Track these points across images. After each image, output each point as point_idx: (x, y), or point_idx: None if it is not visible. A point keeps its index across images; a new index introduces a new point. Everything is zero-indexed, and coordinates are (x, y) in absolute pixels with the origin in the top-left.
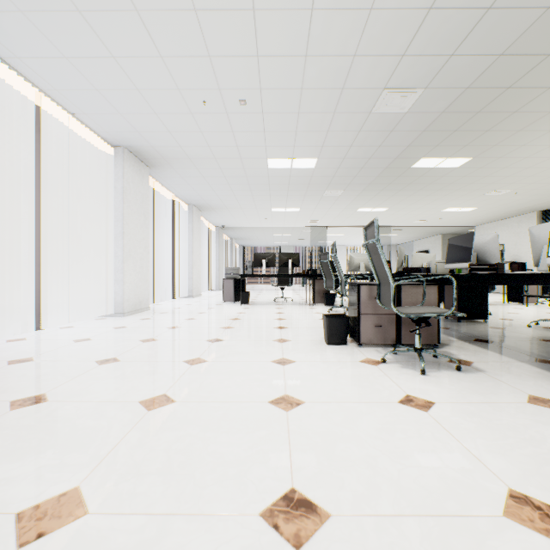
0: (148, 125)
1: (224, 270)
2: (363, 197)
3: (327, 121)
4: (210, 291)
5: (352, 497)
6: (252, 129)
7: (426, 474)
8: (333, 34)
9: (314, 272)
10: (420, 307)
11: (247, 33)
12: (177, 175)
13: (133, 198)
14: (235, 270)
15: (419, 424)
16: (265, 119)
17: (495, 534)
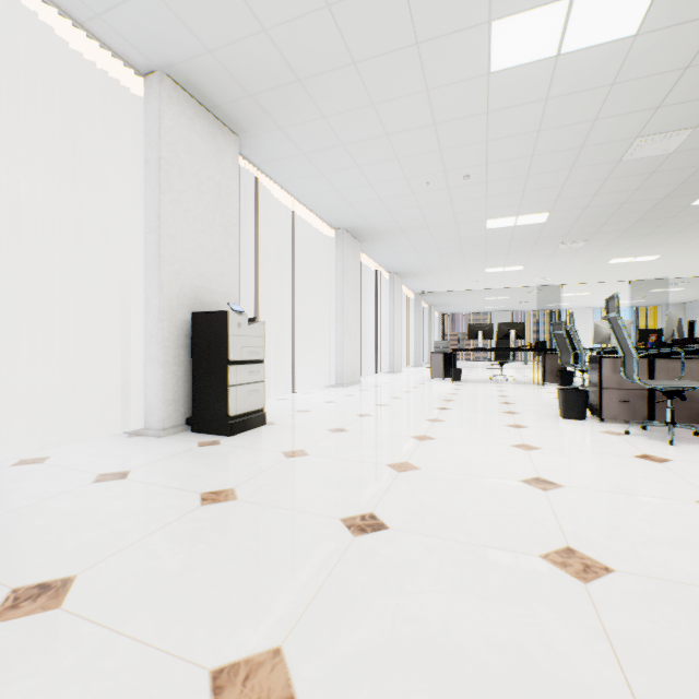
0: (370, 208)
1: (421, 343)
2: (617, 245)
3: (562, 177)
4: (408, 368)
5: (580, 484)
6: (472, 197)
7: (641, 484)
8: (569, 110)
9: (541, 346)
10: (675, 381)
11: (479, 128)
12: (385, 246)
13: (349, 276)
14: (445, 343)
15: (648, 467)
16: (489, 187)
17: (681, 504)
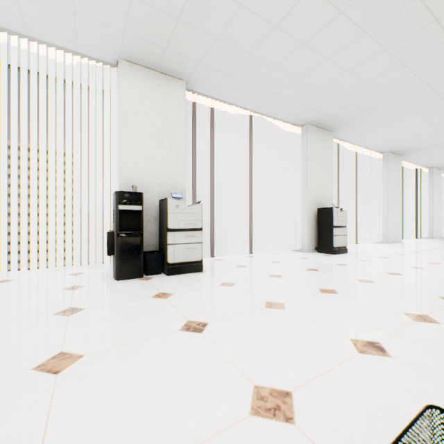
0: (407, 140)
1: None
2: None
3: None
4: None
5: None
6: None
7: None
8: None
9: None
10: None
11: None
12: (421, 155)
13: (392, 178)
14: None
15: None
16: None
17: None
